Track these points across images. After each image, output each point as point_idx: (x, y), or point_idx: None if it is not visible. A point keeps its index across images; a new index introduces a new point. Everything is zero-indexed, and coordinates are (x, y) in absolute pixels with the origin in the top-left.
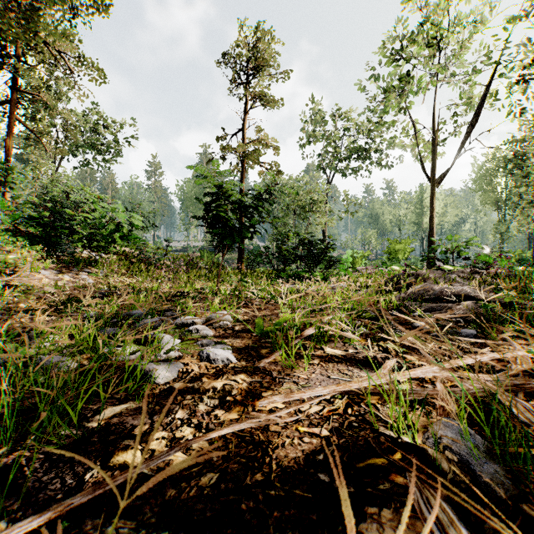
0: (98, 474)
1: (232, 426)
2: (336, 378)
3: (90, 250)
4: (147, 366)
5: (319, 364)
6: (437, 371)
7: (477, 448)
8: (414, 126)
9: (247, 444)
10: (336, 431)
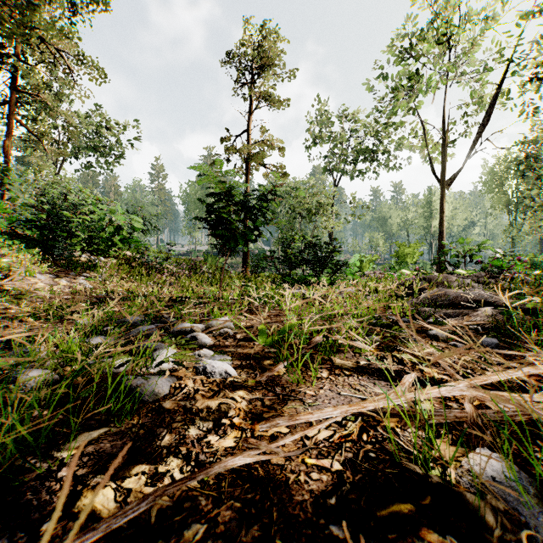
0: (57, 524)
1: (224, 462)
2: (347, 395)
3: (89, 254)
4: (134, 381)
5: (327, 377)
6: (465, 389)
7: (526, 491)
8: (423, 126)
9: (243, 481)
10: (350, 464)
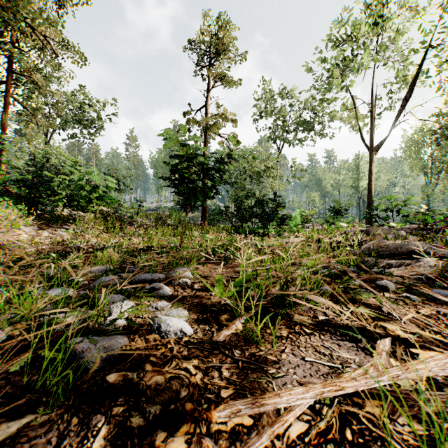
0: None
1: None
2: (313, 361)
3: (71, 209)
4: (80, 345)
5: (288, 337)
6: None
7: None
8: (354, 102)
9: None
10: None
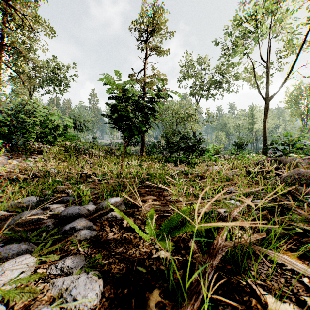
0: None
1: None
2: None
3: (41, 143)
4: None
5: None
6: None
7: None
8: (252, 65)
9: None
10: None
